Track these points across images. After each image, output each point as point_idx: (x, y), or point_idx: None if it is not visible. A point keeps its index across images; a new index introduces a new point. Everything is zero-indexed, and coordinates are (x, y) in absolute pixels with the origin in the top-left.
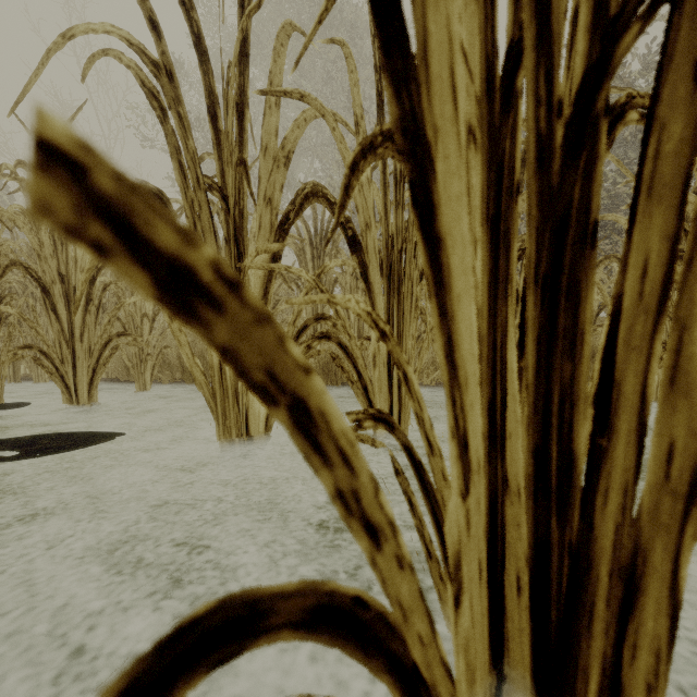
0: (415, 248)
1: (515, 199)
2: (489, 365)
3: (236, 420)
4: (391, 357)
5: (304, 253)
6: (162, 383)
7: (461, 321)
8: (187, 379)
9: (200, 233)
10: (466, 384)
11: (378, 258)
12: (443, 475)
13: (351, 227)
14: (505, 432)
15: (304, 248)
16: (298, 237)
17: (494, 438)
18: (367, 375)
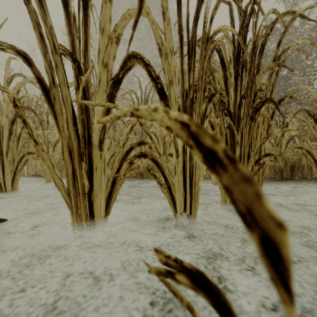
0: (204, 93)
1: None
2: None
3: (84, 209)
4: (185, 167)
5: None
6: (62, 177)
7: None
8: None
9: (56, 84)
10: None
11: (177, 104)
12: None
13: (159, 82)
14: None
15: None
16: (131, 100)
17: None
18: (170, 179)
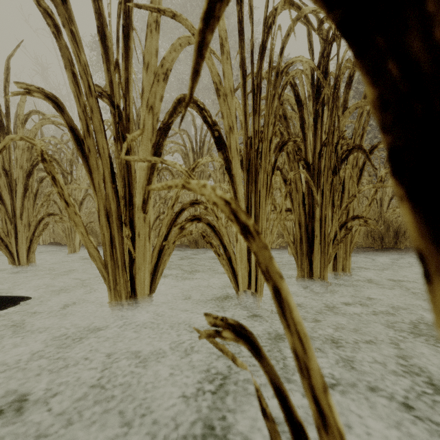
0: (270, 145)
1: None
2: None
3: (125, 285)
4: None
5: (188, 156)
6: None
7: None
8: None
9: (92, 133)
10: None
11: (239, 155)
12: None
13: (217, 129)
14: None
15: (188, 153)
16: (182, 144)
17: None
18: (230, 248)
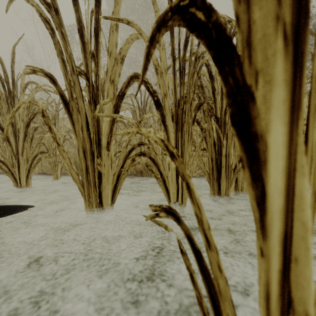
0: (190, 106)
1: (307, 20)
2: (286, 195)
3: (95, 198)
4: None
5: (135, 113)
6: (67, 175)
7: (271, 148)
8: (79, 173)
9: (74, 98)
10: (272, 225)
11: (170, 112)
12: (219, 268)
13: (156, 95)
14: (290, 255)
15: (135, 110)
16: (132, 104)
17: (285, 267)
18: (165, 174)
